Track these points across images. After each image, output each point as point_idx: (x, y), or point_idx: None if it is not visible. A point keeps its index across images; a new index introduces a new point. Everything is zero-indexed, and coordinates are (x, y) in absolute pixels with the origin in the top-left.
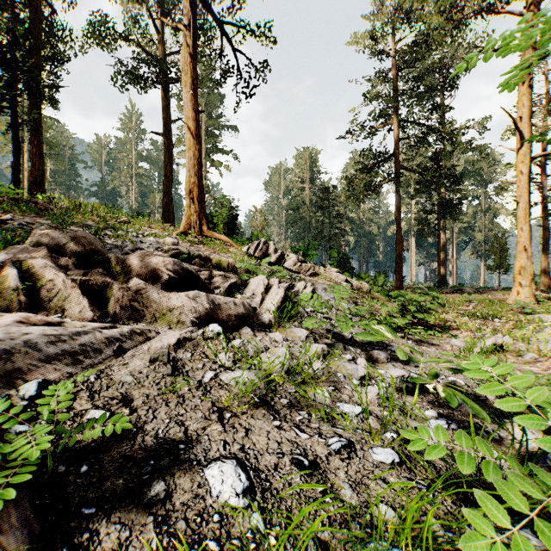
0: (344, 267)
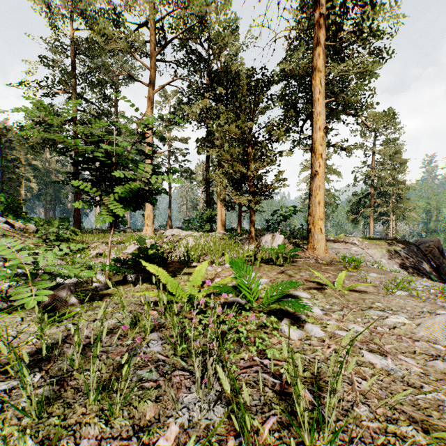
0: (16, 211)
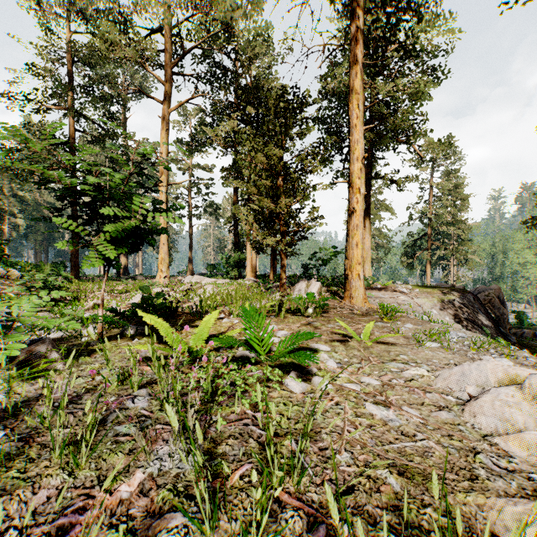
0: None
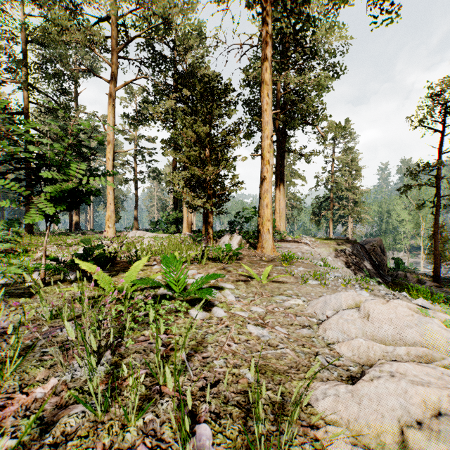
0: None
